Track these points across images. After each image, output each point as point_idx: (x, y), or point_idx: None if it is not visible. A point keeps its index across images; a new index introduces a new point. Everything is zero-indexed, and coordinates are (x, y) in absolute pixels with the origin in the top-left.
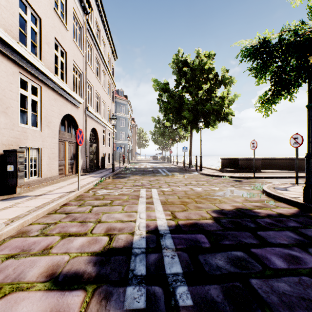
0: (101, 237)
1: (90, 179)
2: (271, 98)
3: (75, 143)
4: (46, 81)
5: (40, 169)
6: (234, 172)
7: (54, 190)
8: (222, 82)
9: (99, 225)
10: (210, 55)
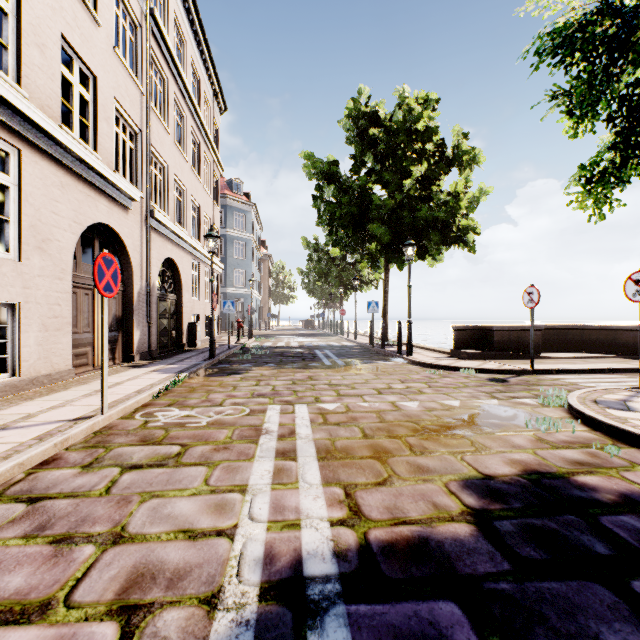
0: (92, 628)
1: (149, 379)
2: (612, 172)
3: (121, 292)
4: (34, 137)
5: (17, 357)
6: (484, 358)
7: (40, 413)
8: (453, 160)
9: (112, 556)
10: (428, 101)
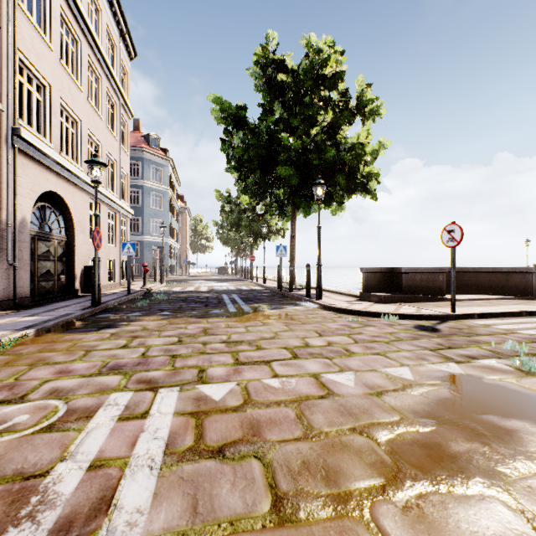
0: None
1: None
2: None
3: None
4: None
5: None
6: (395, 301)
7: None
8: (357, 110)
9: None
10: (333, 53)
